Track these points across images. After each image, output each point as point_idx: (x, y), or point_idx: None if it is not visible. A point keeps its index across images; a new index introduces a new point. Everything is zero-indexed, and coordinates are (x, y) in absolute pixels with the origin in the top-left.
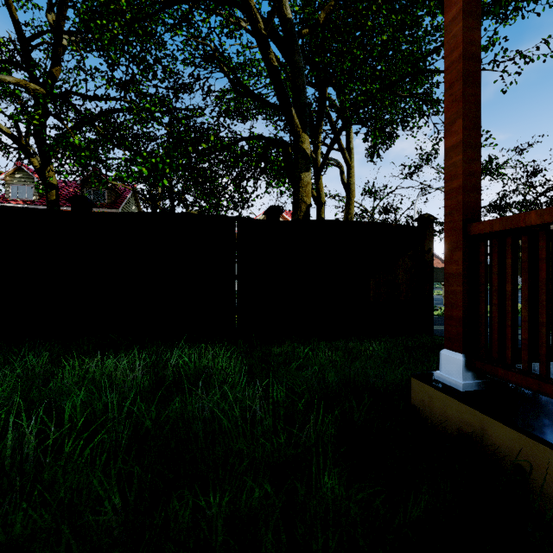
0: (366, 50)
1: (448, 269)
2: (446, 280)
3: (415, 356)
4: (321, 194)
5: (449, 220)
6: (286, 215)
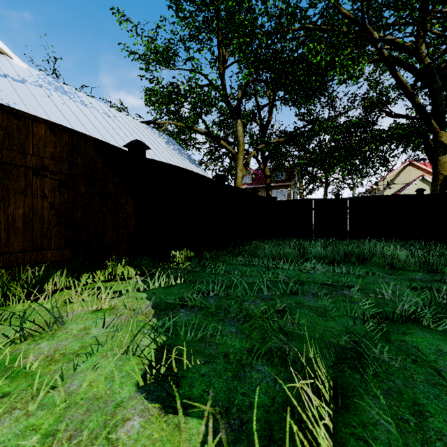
0: None
1: None
2: None
3: None
4: None
5: None
6: (424, 166)
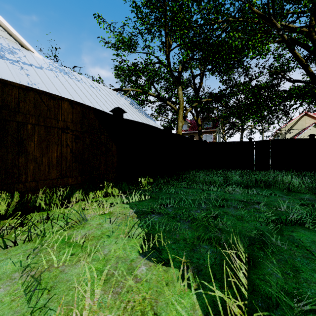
0: None
1: None
2: None
3: None
4: None
5: None
6: None
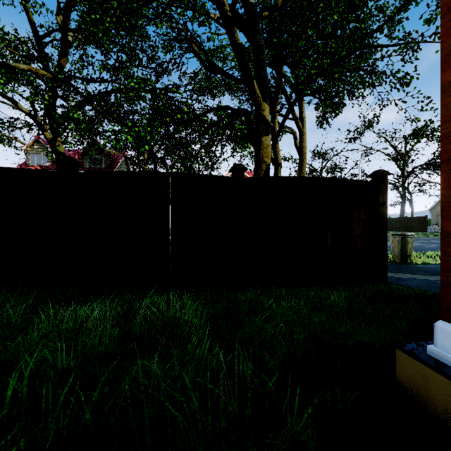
0: (319, 29)
1: (447, 226)
2: (443, 239)
3: (378, 308)
4: (278, 156)
5: (449, 169)
6: (248, 175)
